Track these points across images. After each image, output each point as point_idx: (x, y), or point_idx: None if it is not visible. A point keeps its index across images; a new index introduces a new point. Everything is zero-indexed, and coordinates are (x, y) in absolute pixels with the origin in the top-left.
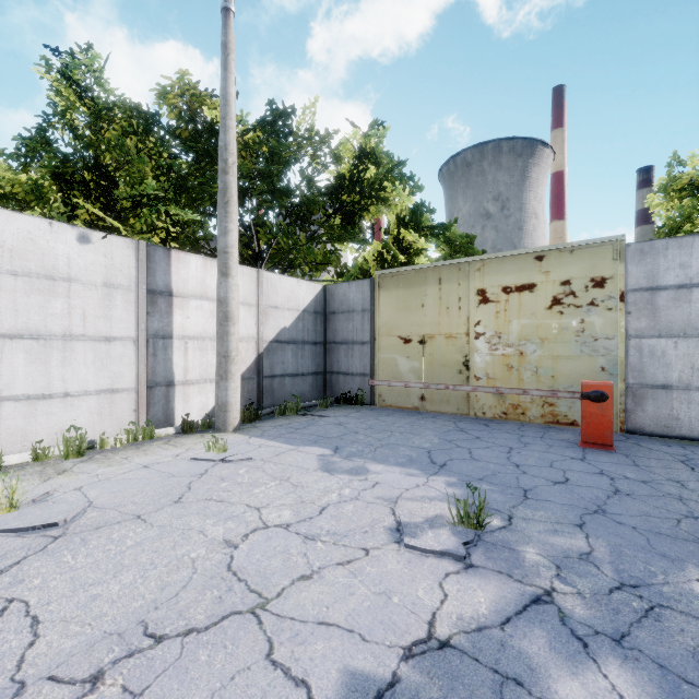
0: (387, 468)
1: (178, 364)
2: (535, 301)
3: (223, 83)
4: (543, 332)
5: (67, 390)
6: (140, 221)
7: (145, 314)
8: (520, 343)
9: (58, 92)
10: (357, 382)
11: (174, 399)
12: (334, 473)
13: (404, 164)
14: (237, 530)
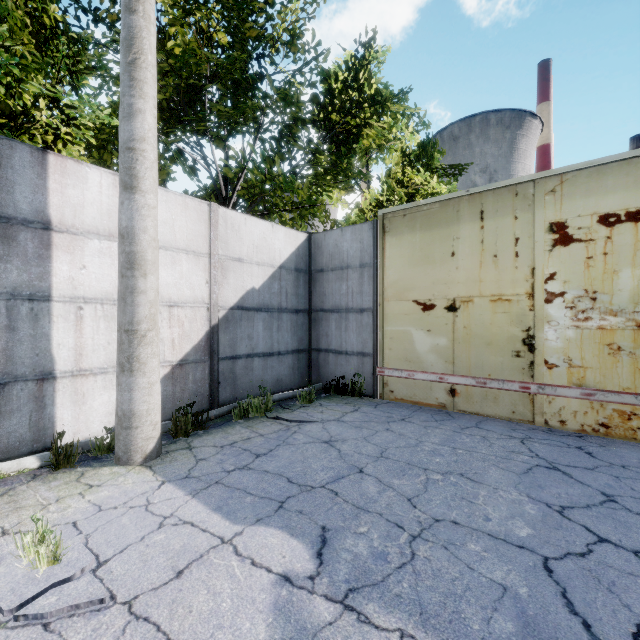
0: None
1: (63, 343)
2: None
3: None
4: None
5: None
6: None
7: None
8: (637, 308)
9: None
10: (353, 364)
11: (54, 401)
12: None
13: (406, 99)
14: None
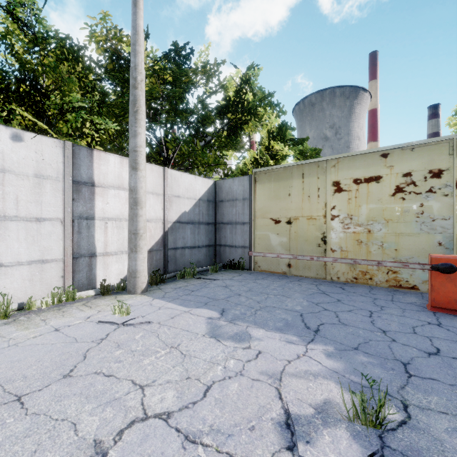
0: (267, 333)
1: (99, 239)
2: (381, 190)
3: (133, 17)
4: (387, 214)
5: (1, 261)
6: (66, 125)
7: (71, 199)
8: (368, 223)
9: (8, 29)
10: (239, 253)
11: (96, 267)
12: (220, 339)
13: (272, 96)
14: (113, 422)
